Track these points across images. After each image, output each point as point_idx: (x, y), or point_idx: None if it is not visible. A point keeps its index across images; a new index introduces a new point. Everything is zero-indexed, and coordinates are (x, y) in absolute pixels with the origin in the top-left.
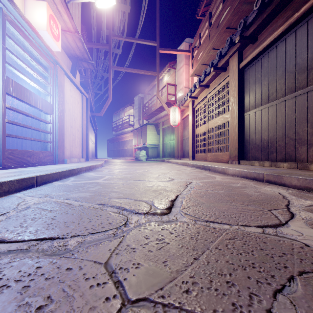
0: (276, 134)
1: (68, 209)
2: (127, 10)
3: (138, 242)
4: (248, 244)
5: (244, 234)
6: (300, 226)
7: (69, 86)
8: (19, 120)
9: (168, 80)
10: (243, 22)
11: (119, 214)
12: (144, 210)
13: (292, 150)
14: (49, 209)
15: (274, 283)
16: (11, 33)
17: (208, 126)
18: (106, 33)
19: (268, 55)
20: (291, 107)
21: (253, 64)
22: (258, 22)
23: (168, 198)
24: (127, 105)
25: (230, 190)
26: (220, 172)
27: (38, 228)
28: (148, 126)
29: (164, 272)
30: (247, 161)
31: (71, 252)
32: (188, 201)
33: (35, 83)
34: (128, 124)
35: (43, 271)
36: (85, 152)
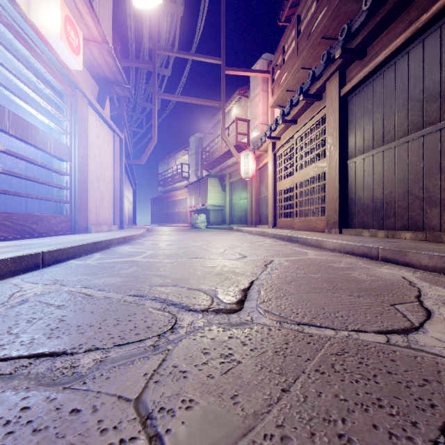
0: (395, 190)
1: (86, 303)
2: (180, 12)
3: (192, 360)
4: (366, 364)
5: (359, 345)
6: (443, 332)
7: (95, 121)
8: (22, 169)
9: (238, 113)
10: (346, 29)
11: (163, 313)
12: (201, 305)
13: (418, 214)
14: (57, 304)
15: (418, 438)
16: (9, 41)
17: (295, 180)
18: (149, 46)
19: (383, 75)
20: (417, 151)
21: (361, 89)
22: (369, 28)
23: (238, 286)
24: (180, 150)
25: (330, 273)
26: (313, 245)
27: (35, 335)
28: (210, 180)
29: (233, 416)
30: (352, 229)
31: (82, 379)
32: (268, 290)
33: (45, 116)
34: (181, 176)
35: (31, 416)
36: (119, 216)
